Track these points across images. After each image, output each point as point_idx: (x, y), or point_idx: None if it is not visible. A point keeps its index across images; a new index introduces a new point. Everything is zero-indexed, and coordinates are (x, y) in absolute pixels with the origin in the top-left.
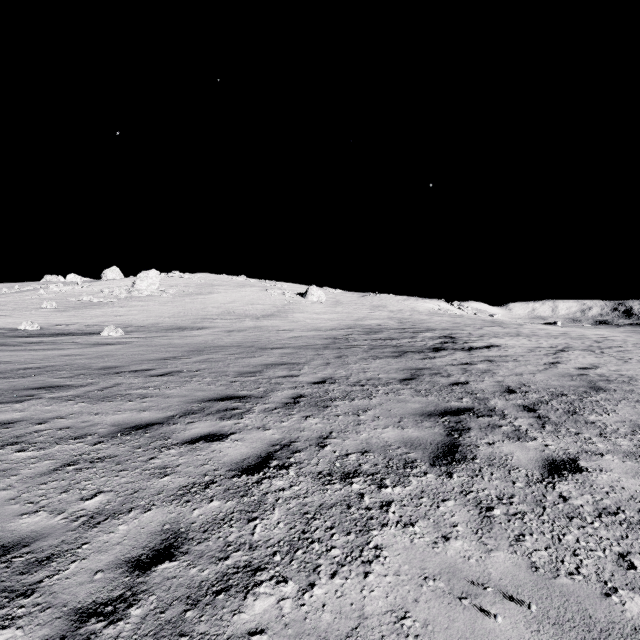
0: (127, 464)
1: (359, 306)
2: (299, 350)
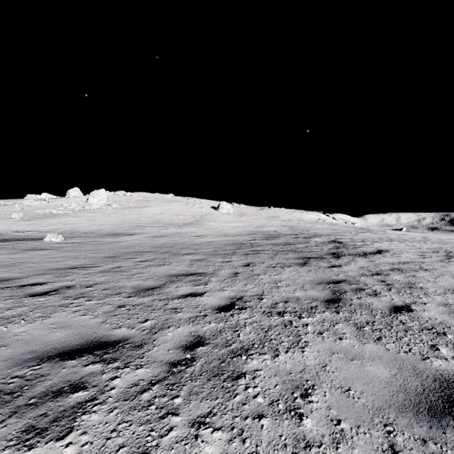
0: None
1: (258, 217)
2: (209, 256)
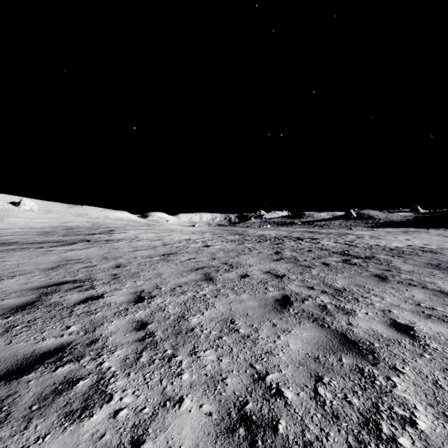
0: None
1: (67, 214)
2: (23, 236)
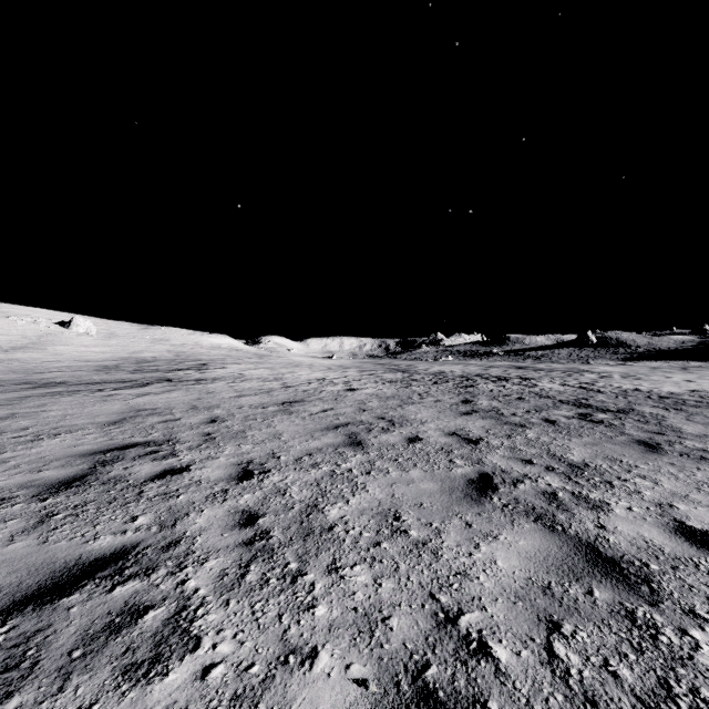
0: (27, 392)
1: (138, 339)
2: (75, 372)
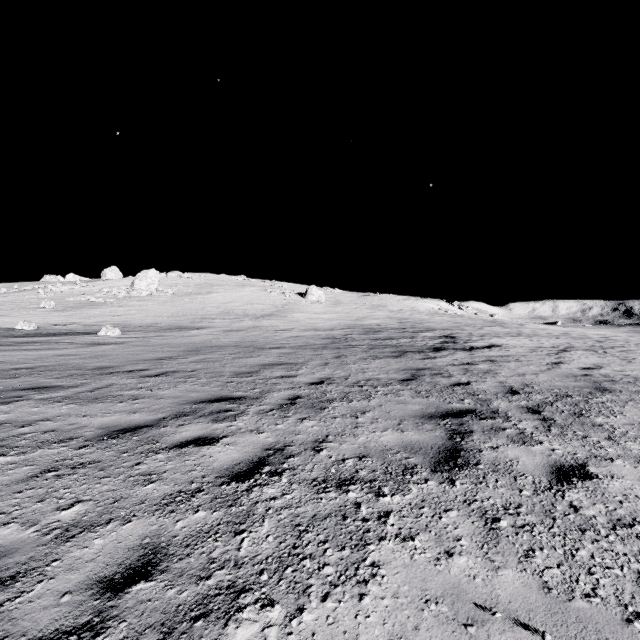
0: (110, 470)
1: (359, 306)
2: (298, 350)
